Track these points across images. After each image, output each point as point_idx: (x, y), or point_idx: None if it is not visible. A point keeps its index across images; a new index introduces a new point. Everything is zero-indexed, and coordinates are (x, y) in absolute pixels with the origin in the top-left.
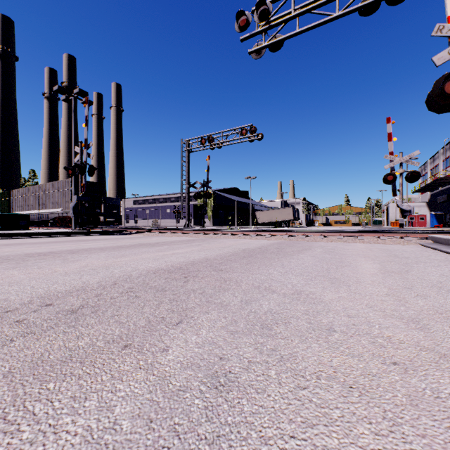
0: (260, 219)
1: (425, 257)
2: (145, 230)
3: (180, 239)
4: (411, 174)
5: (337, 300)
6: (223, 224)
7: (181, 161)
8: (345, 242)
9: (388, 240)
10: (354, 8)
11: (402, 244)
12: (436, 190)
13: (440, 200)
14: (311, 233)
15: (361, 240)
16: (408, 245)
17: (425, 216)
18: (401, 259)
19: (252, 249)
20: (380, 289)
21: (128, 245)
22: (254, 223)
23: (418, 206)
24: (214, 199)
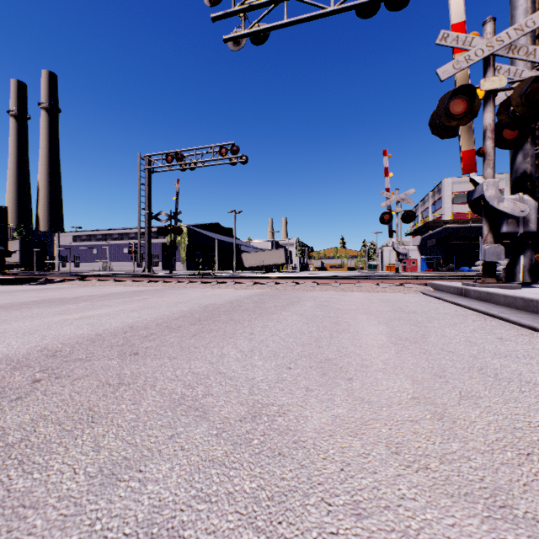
0: (247, 263)
1: (434, 311)
2: (76, 278)
3: (123, 290)
4: (407, 214)
5: (329, 433)
6: (201, 269)
7: (139, 183)
8: (341, 291)
9: (388, 287)
10: (352, 5)
11: (403, 292)
12: (426, 234)
13: (430, 244)
14: (303, 279)
15: (359, 288)
16: (410, 294)
17: (416, 261)
18: (409, 315)
19: (219, 304)
20: (401, 383)
21: (18, 302)
22: (240, 268)
23: (410, 250)
24: (189, 236)
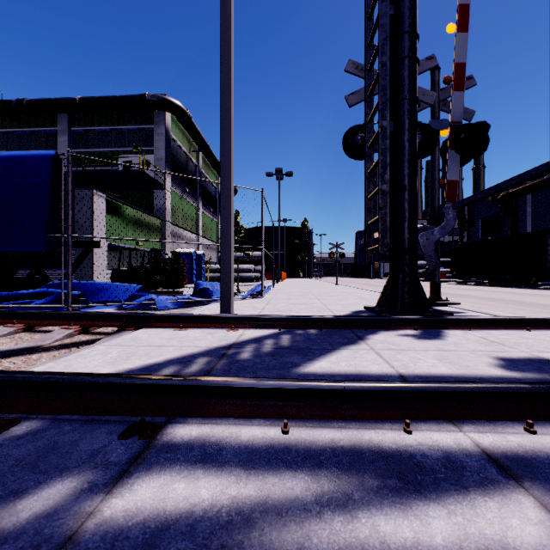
0: None
1: None
2: None
3: None
4: None
5: None
6: None
7: None
8: None
9: None
10: None
11: None
12: None
13: None
14: None
15: None
16: None
17: None
18: None
19: None
20: None
21: None
22: None
23: None
24: None
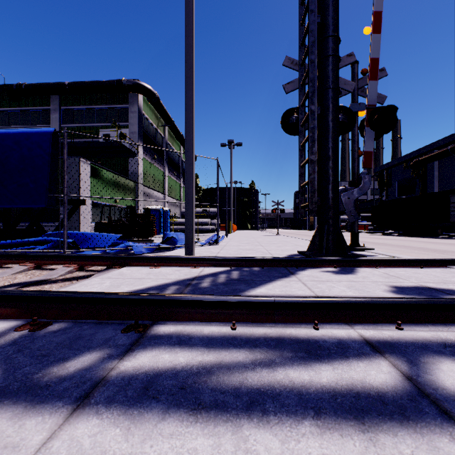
0: None
1: None
2: None
3: None
4: None
5: None
6: None
7: None
8: None
9: None
10: None
11: None
12: None
13: None
14: None
15: None
16: None
17: None
18: None
19: None
20: None
21: None
22: None
23: None
24: None
